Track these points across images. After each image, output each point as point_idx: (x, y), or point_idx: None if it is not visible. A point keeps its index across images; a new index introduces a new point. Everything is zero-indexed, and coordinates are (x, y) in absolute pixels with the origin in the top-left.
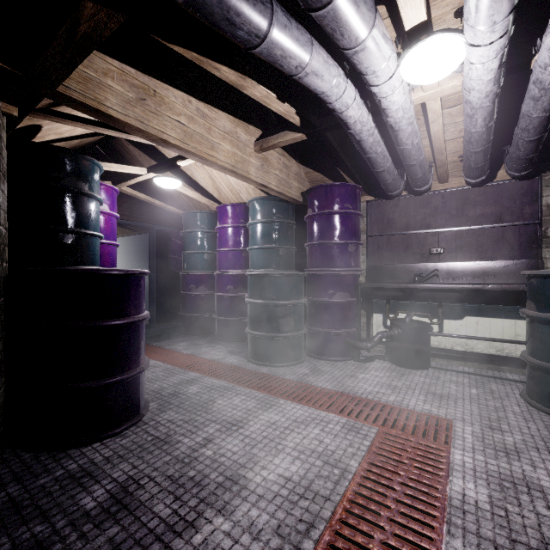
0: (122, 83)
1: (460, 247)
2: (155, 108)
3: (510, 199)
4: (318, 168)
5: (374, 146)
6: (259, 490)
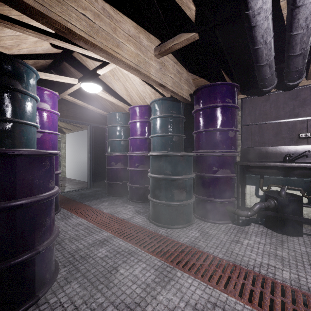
0: None
1: None
2: None
3: None
4: (203, 75)
5: (266, 34)
6: None
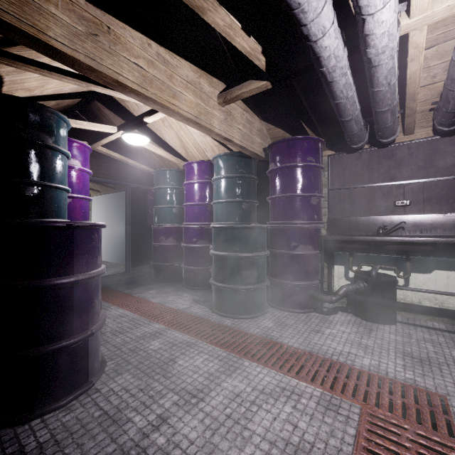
0: (68, 13)
1: (428, 199)
2: (110, 47)
3: None
4: (280, 124)
5: (345, 89)
6: None
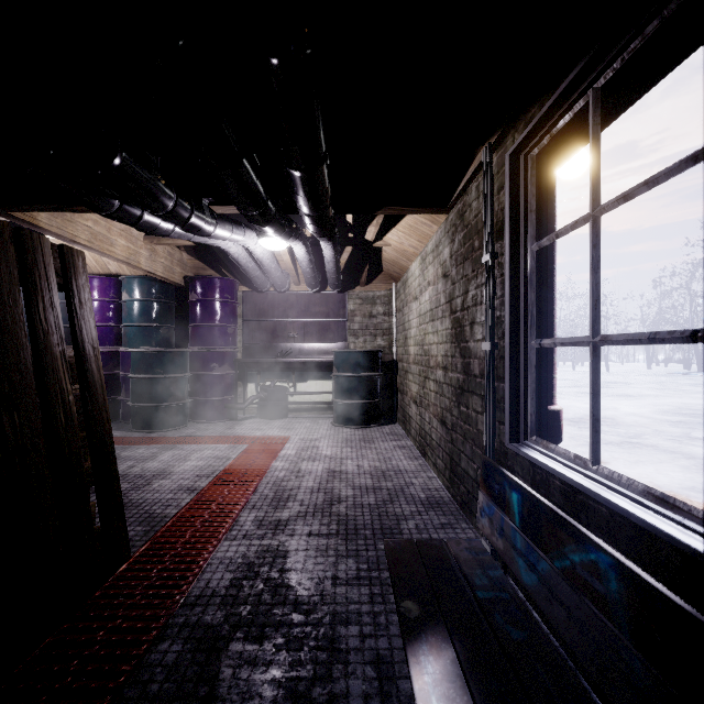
0: None
1: (307, 333)
2: (71, 217)
3: (334, 304)
4: (200, 258)
5: (247, 264)
6: (181, 471)
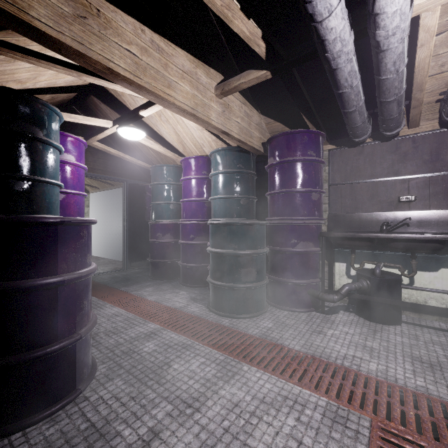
0: None
1: (434, 195)
2: (99, 31)
3: None
4: (279, 118)
5: (350, 77)
6: None
